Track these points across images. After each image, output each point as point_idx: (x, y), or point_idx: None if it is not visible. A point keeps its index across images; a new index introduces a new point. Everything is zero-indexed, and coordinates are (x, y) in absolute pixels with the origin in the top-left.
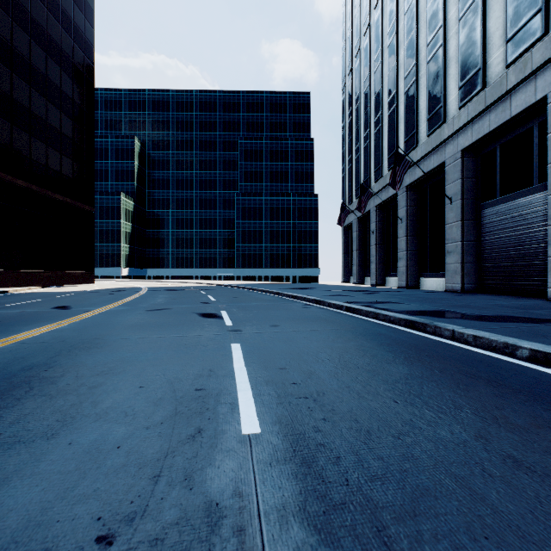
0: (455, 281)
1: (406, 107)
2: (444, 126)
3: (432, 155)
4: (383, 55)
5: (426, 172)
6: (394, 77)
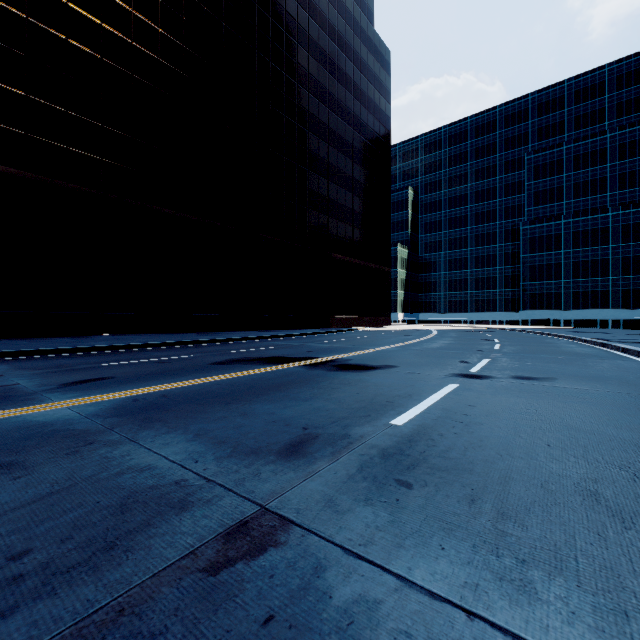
0: None
1: None
2: None
3: None
4: None
5: None
6: None
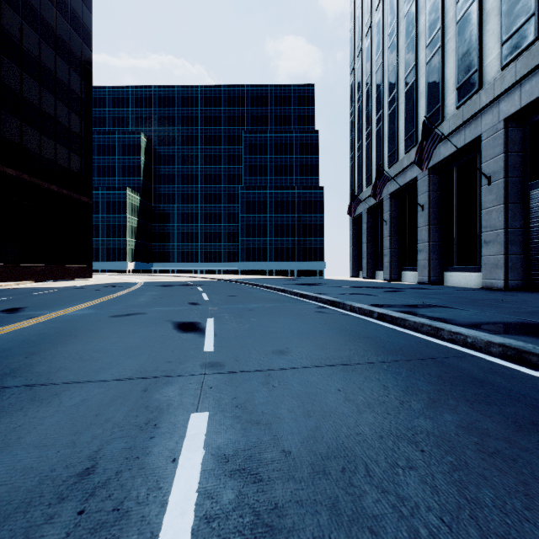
0: (496, 277)
1: (429, 78)
2: (481, 92)
3: (463, 129)
4: (399, 27)
5: (455, 150)
6: (413, 47)
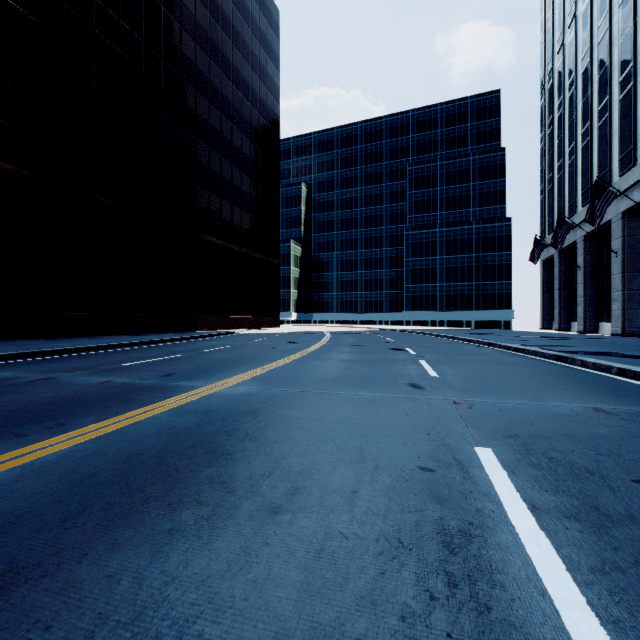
0: None
1: (621, 117)
2: None
3: None
4: (592, 53)
5: None
6: (606, 80)
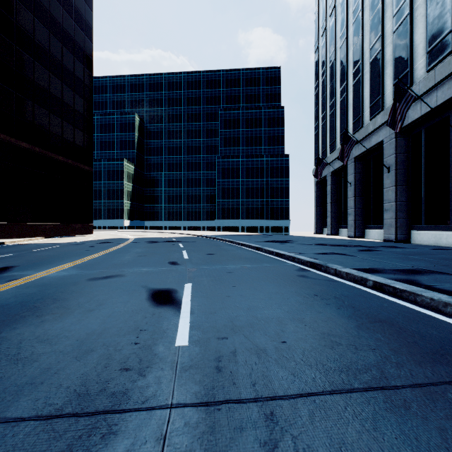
0: None
1: (396, 46)
2: None
3: (435, 91)
4: (364, 2)
5: (425, 112)
6: (379, 19)
